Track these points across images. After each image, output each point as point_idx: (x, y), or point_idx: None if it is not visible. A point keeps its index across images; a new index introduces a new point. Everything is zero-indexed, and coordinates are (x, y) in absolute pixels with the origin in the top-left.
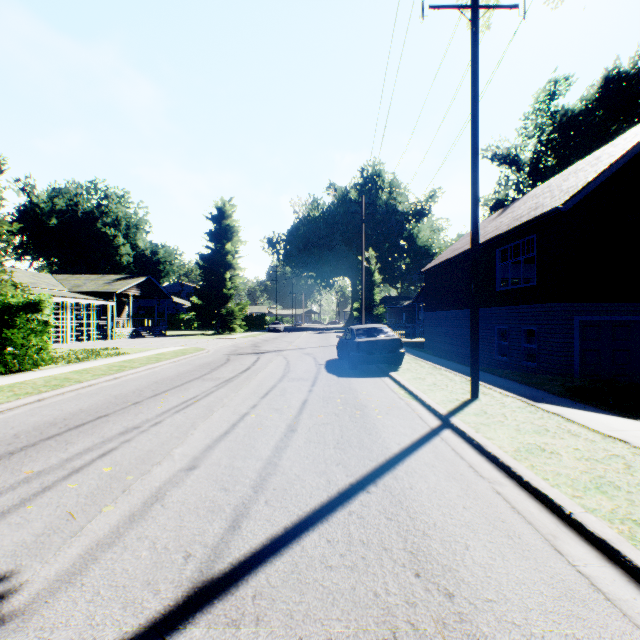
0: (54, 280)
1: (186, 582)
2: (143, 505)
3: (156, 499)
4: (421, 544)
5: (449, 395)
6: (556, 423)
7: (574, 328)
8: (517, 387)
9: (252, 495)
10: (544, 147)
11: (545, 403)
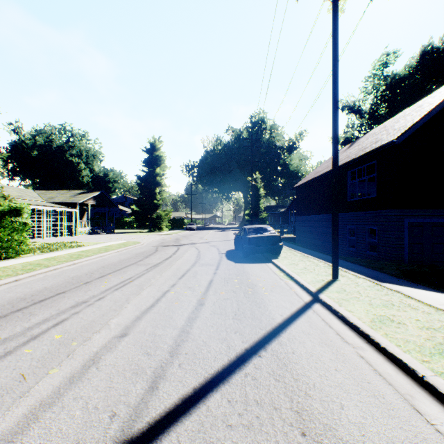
0: (35, 194)
1: (109, 441)
2: (82, 368)
3: (93, 362)
4: (304, 404)
5: (316, 277)
6: (399, 299)
7: (404, 227)
8: (365, 270)
9: (168, 359)
10: (379, 100)
11: (388, 283)
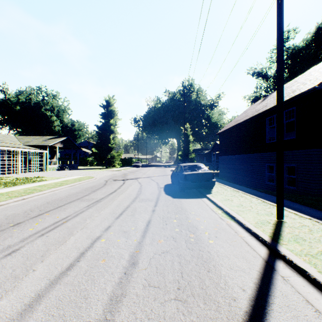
0: (15, 139)
1: None
2: None
3: None
4: None
5: (259, 217)
6: None
7: None
8: (303, 208)
9: None
10: None
11: None
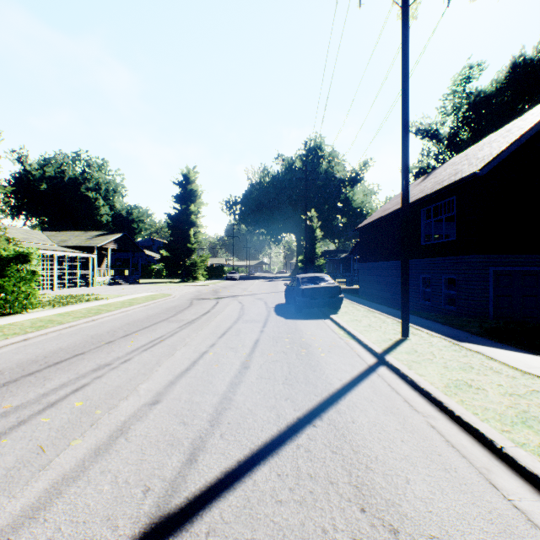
0: (44, 236)
1: (143, 518)
2: (108, 439)
3: (121, 433)
4: (365, 478)
5: (383, 335)
6: (479, 361)
7: (489, 277)
8: (441, 328)
9: (208, 429)
10: (460, 123)
11: (467, 342)
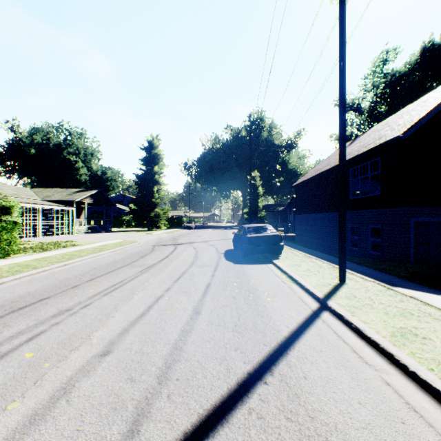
0: (31, 192)
1: None
2: (49, 401)
3: (63, 392)
4: None
5: (322, 280)
6: (416, 306)
7: (410, 226)
8: (373, 273)
9: (156, 387)
10: (379, 98)
11: (400, 287)
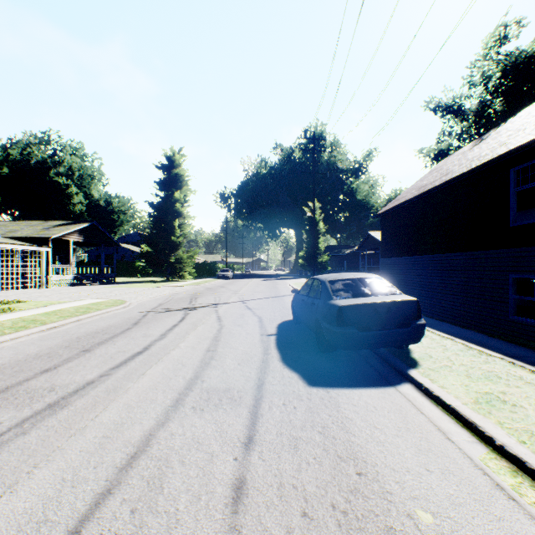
0: None
1: None
2: None
3: None
4: None
5: None
6: None
7: None
8: None
9: None
10: (495, 91)
11: None
